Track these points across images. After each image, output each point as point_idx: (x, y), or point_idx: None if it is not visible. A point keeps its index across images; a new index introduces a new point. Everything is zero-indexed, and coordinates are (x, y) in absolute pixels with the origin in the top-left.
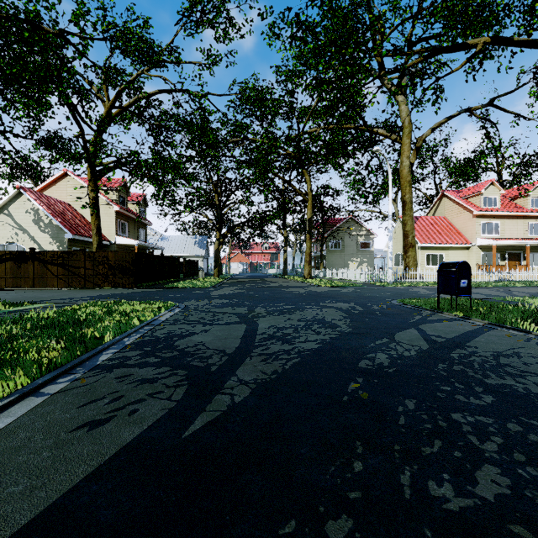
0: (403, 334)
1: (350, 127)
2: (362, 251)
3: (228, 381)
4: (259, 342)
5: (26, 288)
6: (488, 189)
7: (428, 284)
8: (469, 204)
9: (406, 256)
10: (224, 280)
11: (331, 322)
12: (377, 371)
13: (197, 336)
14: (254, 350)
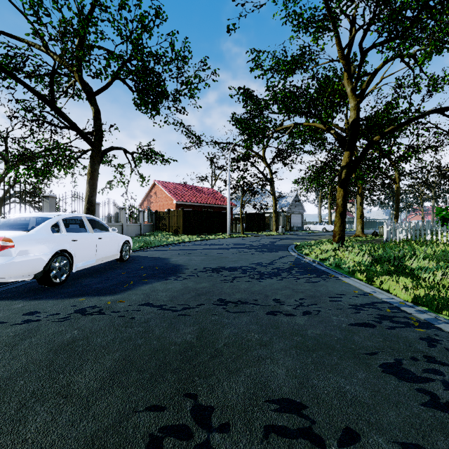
0: None
1: None
2: None
3: None
4: None
5: None
6: None
7: None
8: None
9: None
10: None
11: None
12: None
13: None
14: None
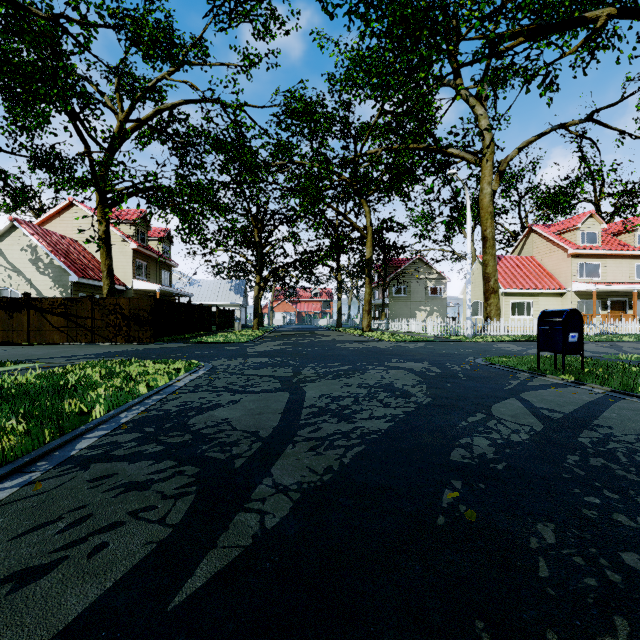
0: (502, 407)
1: (419, 147)
2: (432, 299)
3: (258, 486)
4: (306, 419)
5: (19, 343)
6: (587, 223)
7: (515, 338)
8: (563, 241)
9: (487, 304)
10: (266, 333)
11: (402, 389)
12: (480, 467)
13: (221, 410)
14: (299, 433)
